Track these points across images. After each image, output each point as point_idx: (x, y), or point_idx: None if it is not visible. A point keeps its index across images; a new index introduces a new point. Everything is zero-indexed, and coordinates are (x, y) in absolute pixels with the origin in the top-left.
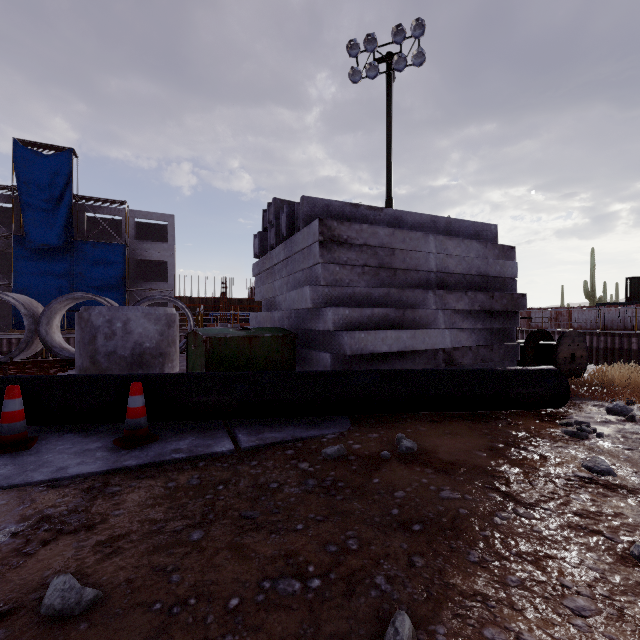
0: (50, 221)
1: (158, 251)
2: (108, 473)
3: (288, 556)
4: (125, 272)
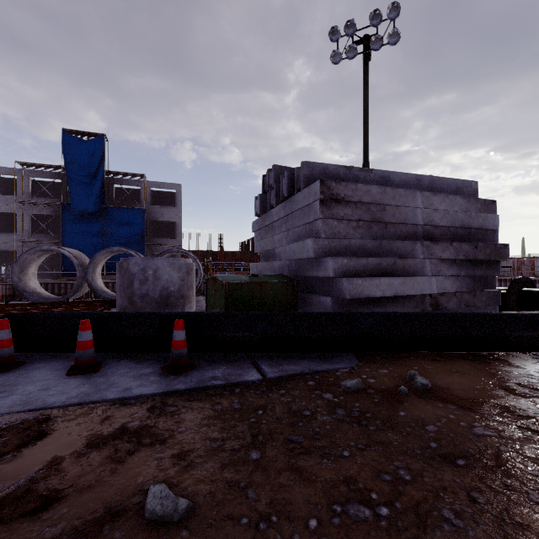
0: (88, 192)
1: (168, 214)
2: (163, 395)
3: (347, 482)
4: (143, 231)
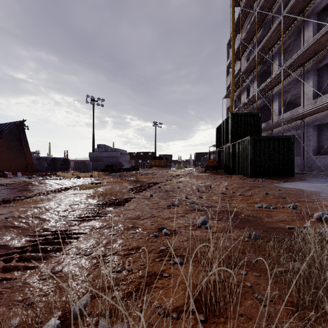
0: None
1: None
2: None
3: None
4: None
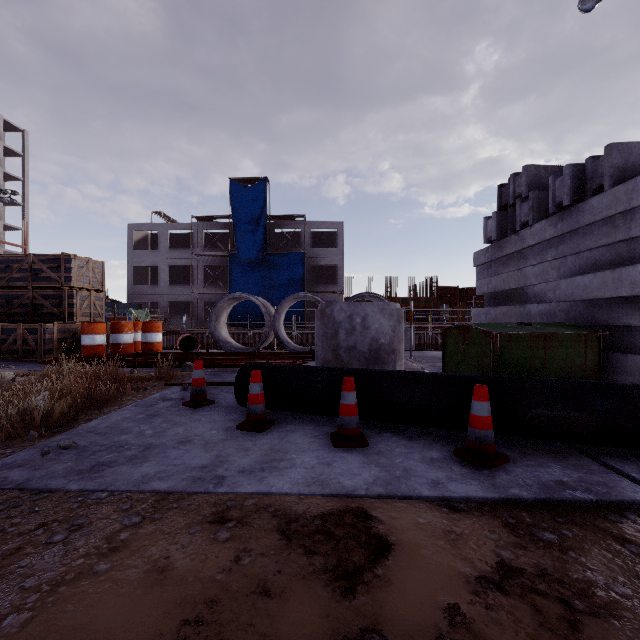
0: (252, 239)
1: (329, 256)
2: (500, 502)
3: None
4: (304, 277)
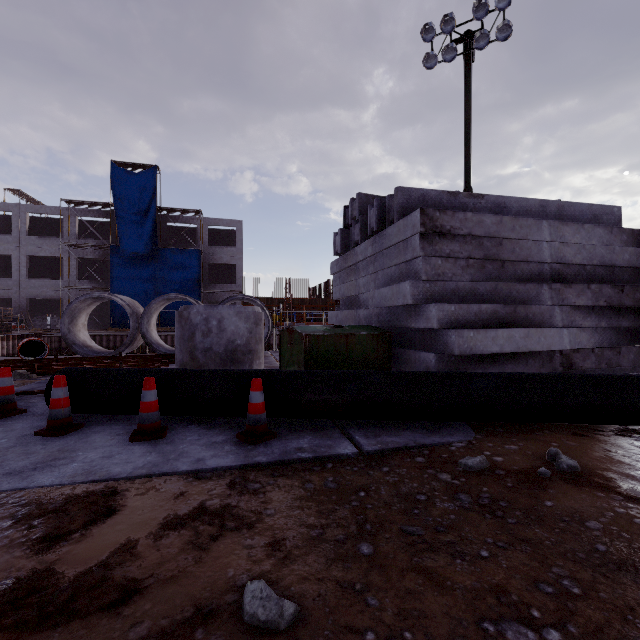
0: (139, 232)
1: (228, 255)
2: (242, 468)
3: (495, 592)
4: (200, 275)
